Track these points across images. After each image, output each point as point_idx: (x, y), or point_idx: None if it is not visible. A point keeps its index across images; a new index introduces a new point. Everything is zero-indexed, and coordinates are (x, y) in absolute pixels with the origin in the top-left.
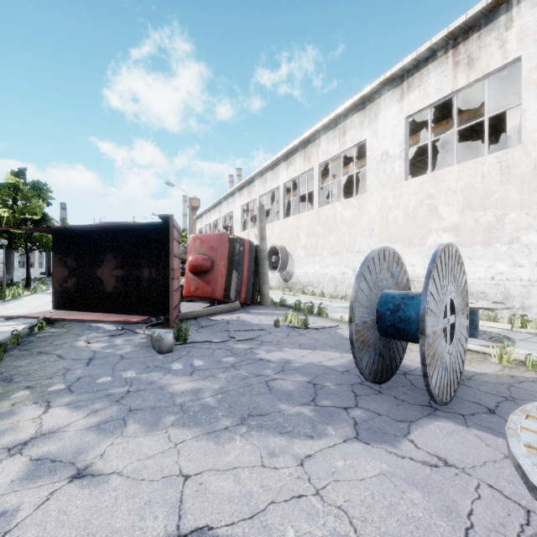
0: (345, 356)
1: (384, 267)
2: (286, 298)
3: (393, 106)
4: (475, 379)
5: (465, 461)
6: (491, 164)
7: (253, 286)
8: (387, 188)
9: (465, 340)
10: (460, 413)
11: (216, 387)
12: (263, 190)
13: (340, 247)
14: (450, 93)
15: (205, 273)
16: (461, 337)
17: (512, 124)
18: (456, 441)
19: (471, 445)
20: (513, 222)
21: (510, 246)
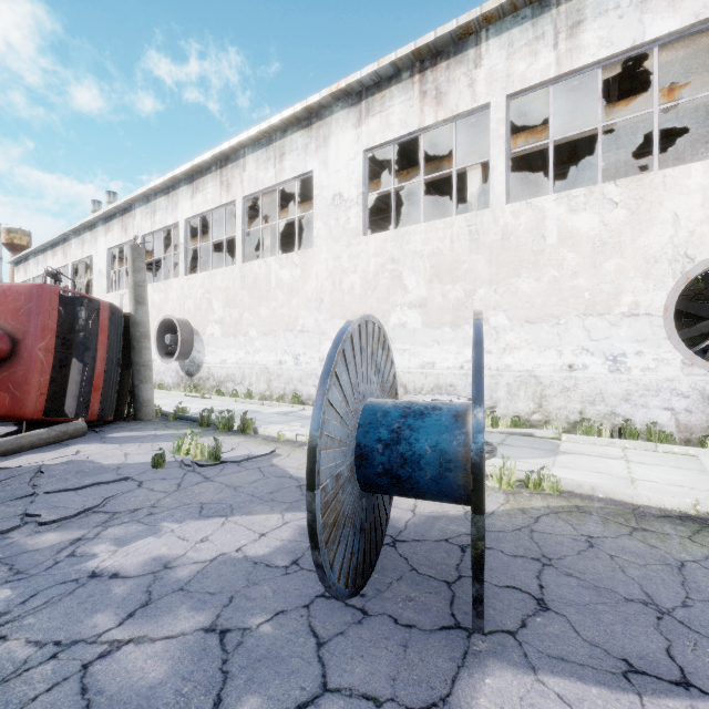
0: (289, 520)
1: (367, 354)
2: (189, 403)
3: (348, 132)
4: (488, 529)
5: None
6: (460, 226)
7: (121, 387)
8: (340, 243)
9: None
10: (506, 629)
11: None
12: (151, 227)
13: (276, 324)
14: (416, 130)
15: None
16: None
17: (472, 189)
18: None
19: None
20: (482, 300)
21: None
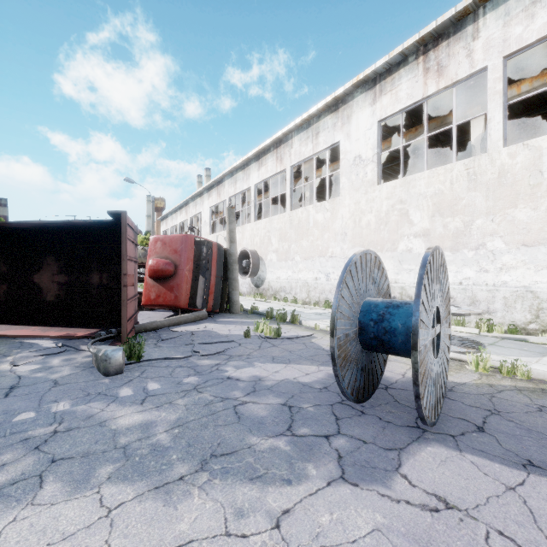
0: (322, 369)
1: (366, 272)
2: (257, 304)
3: (365, 110)
4: (457, 391)
5: (467, 500)
6: (459, 170)
7: (222, 293)
8: (360, 192)
9: (447, 350)
10: (449, 433)
11: (172, 418)
12: (234, 191)
13: (313, 252)
14: (420, 99)
15: (168, 279)
16: (445, 348)
17: (475, 134)
18: (453, 472)
19: (468, 475)
20: (479, 228)
21: (477, 251)
